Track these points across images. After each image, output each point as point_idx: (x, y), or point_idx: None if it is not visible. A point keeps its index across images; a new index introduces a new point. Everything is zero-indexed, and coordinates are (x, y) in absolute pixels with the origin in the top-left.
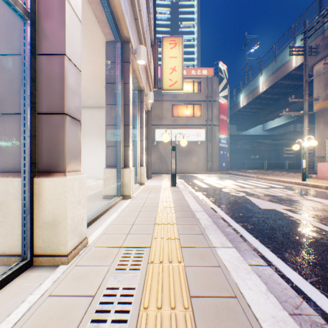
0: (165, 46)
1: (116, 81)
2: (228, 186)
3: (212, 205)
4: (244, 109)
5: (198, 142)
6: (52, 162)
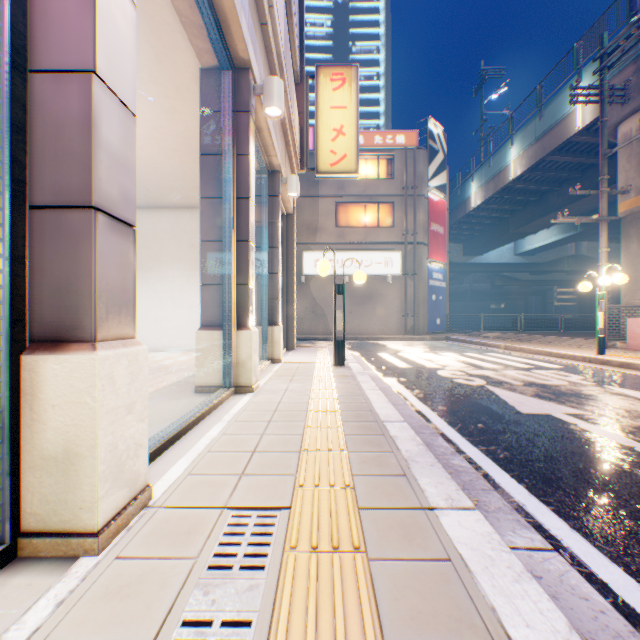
0: (323, 85)
1: (222, 151)
2: (450, 366)
3: (419, 406)
4: (477, 212)
5: (388, 278)
6: (63, 319)
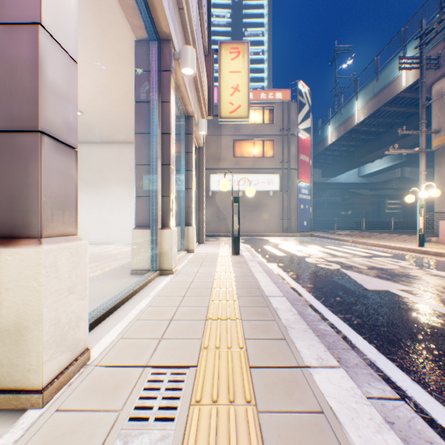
0: (224, 56)
1: (150, 99)
2: (314, 255)
3: (293, 284)
4: (332, 147)
5: (270, 193)
6: (15, 220)
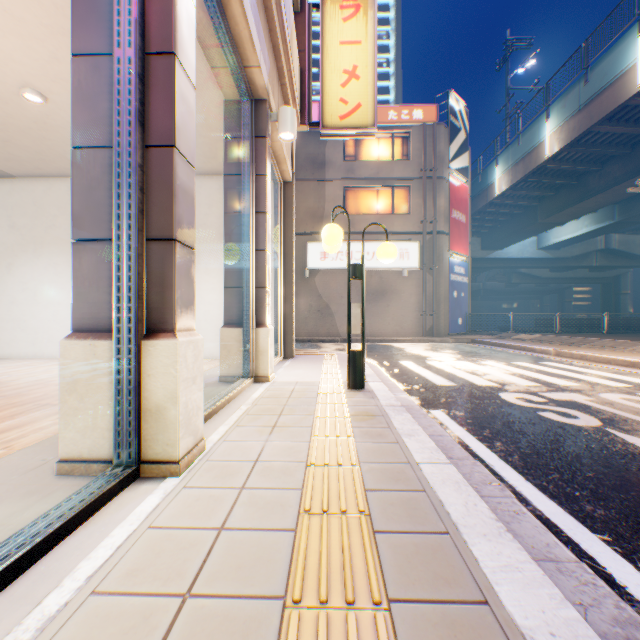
0: (330, 14)
1: None
2: (510, 383)
3: (541, 504)
4: (501, 200)
5: (404, 272)
6: None
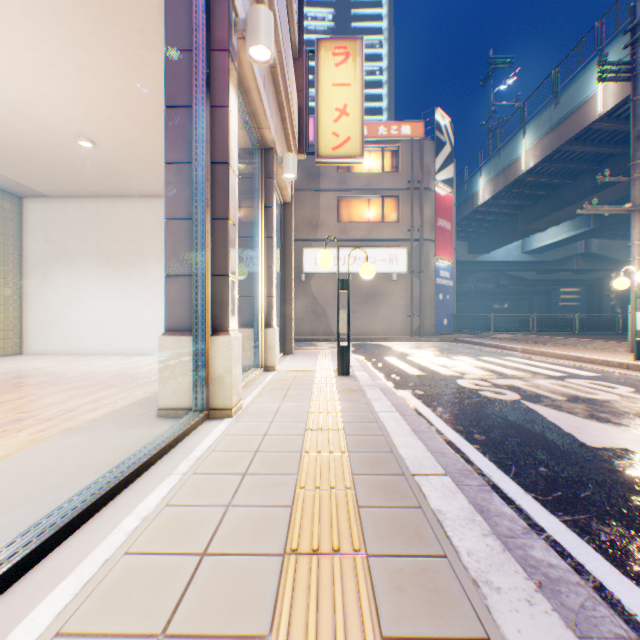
0: (324, 60)
1: (192, 102)
2: (469, 373)
3: (449, 434)
4: (485, 208)
5: (393, 276)
6: None
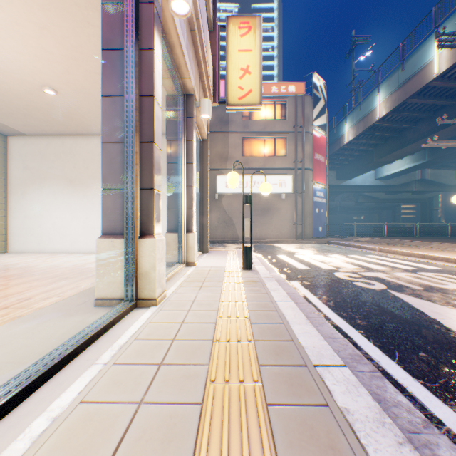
0: (232, 32)
1: (124, 45)
2: (343, 267)
3: (336, 320)
4: (349, 146)
5: (282, 195)
6: None
